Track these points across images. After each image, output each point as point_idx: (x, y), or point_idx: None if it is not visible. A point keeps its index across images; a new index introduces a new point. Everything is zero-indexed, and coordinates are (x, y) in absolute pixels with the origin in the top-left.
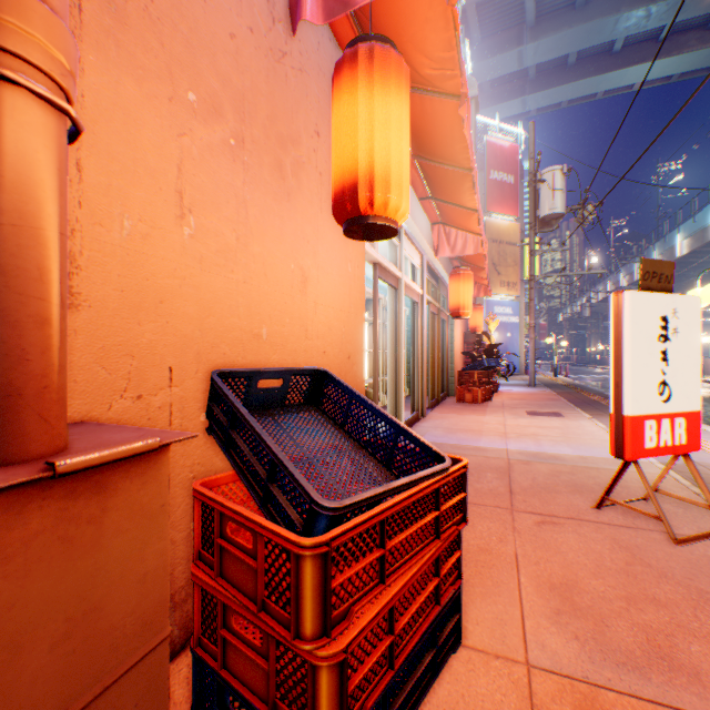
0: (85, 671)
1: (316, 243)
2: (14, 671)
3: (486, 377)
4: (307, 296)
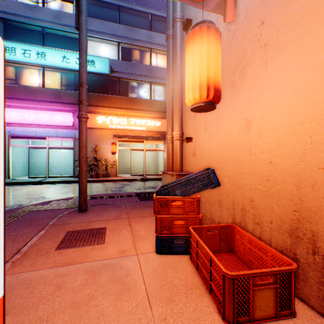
0: None
1: (260, 94)
2: None
3: None
4: (251, 131)
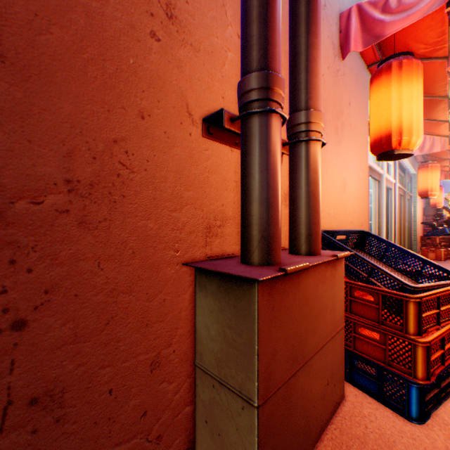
0: (332, 324)
1: (348, 163)
2: (325, 314)
3: (447, 241)
4: (345, 192)
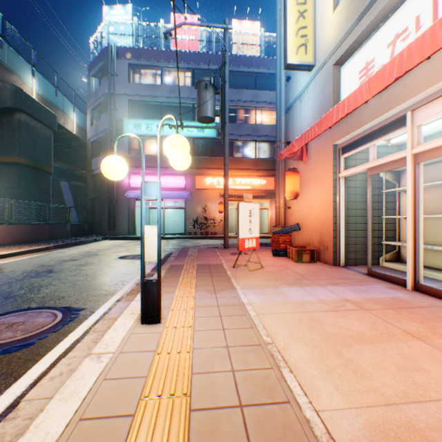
0: None
1: (313, 195)
2: None
3: None
4: (311, 208)
